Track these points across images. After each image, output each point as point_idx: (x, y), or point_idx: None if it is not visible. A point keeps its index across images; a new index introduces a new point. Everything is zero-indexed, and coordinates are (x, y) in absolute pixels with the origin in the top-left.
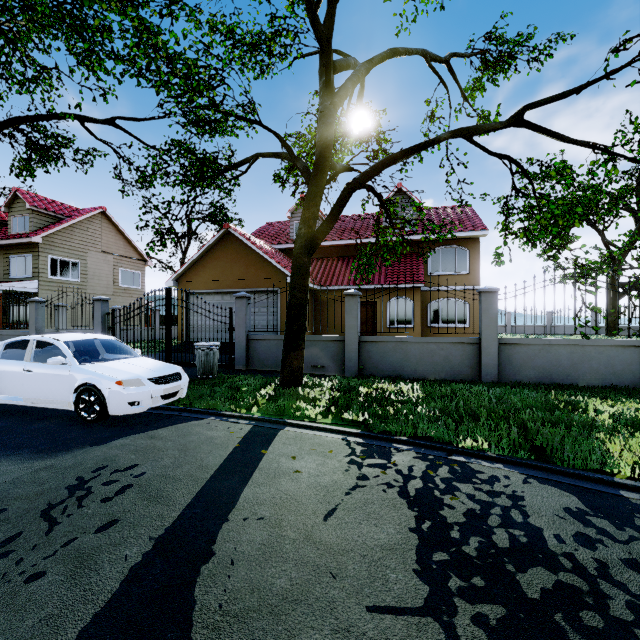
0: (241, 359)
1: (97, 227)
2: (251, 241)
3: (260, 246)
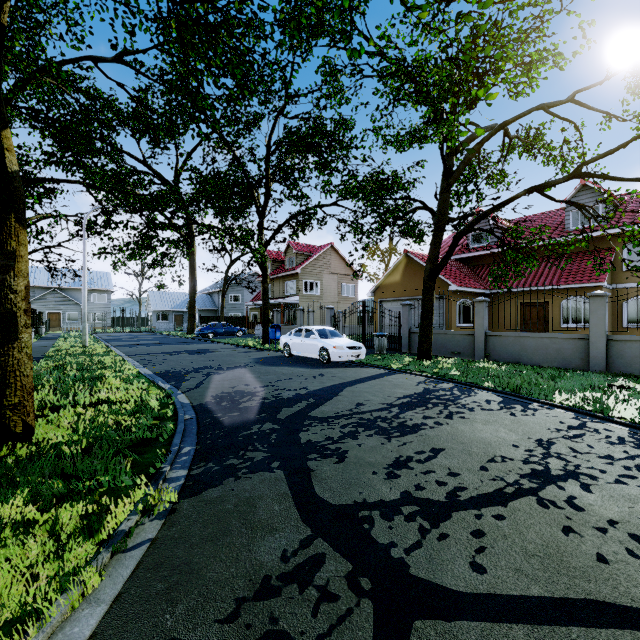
0: (405, 345)
1: (328, 257)
2: (423, 260)
3: None
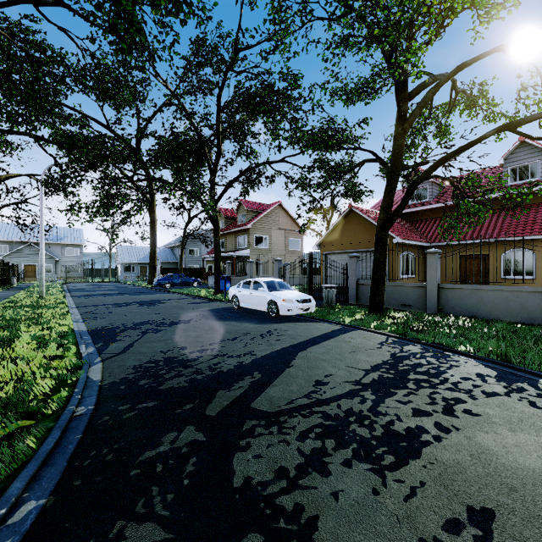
0: (353, 297)
1: (276, 214)
2: (367, 215)
3: (373, 217)
